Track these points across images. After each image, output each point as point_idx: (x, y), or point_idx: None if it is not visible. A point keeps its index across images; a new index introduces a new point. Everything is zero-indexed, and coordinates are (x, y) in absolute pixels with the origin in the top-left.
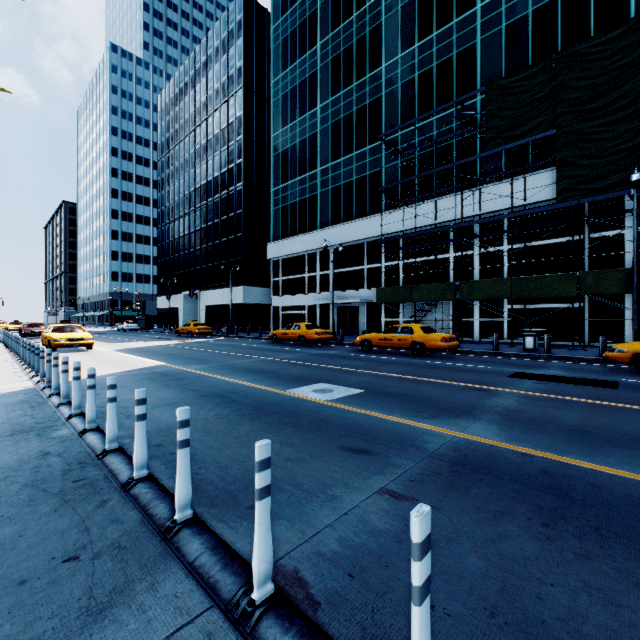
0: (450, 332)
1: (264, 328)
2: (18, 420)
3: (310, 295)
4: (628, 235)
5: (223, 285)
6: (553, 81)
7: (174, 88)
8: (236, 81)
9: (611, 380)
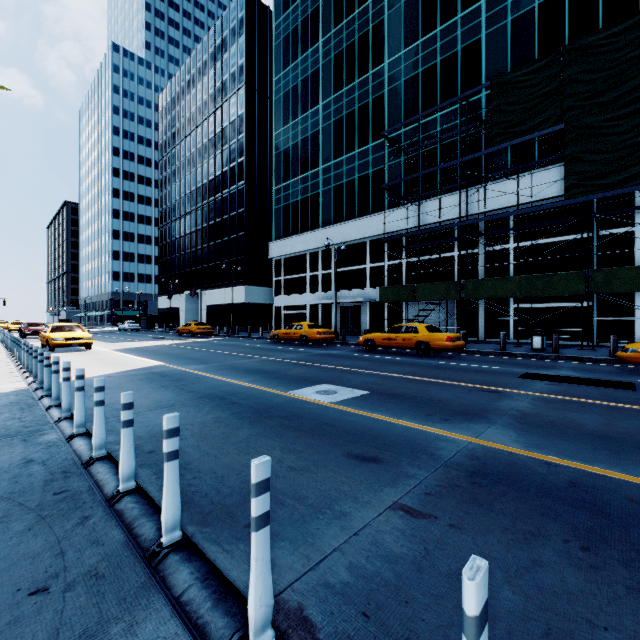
0: (454, 332)
1: (266, 328)
2: (5, 423)
3: (312, 294)
4: (638, 232)
5: (224, 285)
6: (561, 75)
7: (175, 87)
8: (237, 79)
9: (627, 381)
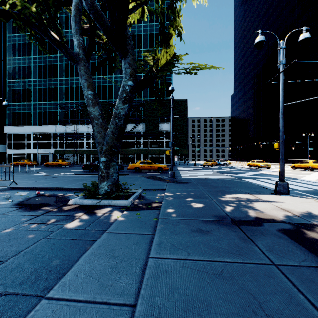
0: (78, 162)
1: (1, 162)
2: None
3: (28, 149)
4: None
5: None
6: None
7: None
8: None
9: None
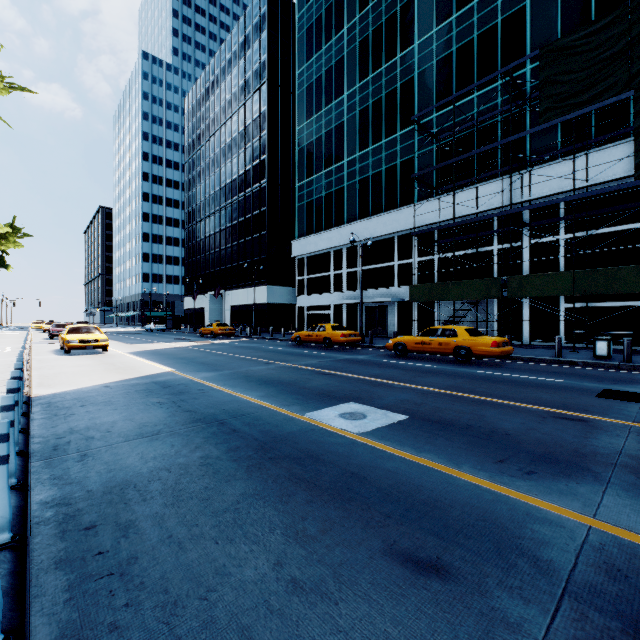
0: (494, 334)
1: (289, 329)
2: None
3: (336, 294)
4: None
5: (247, 285)
6: (629, 33)
7: (200, 89)
8: (260, 75)
9: None
